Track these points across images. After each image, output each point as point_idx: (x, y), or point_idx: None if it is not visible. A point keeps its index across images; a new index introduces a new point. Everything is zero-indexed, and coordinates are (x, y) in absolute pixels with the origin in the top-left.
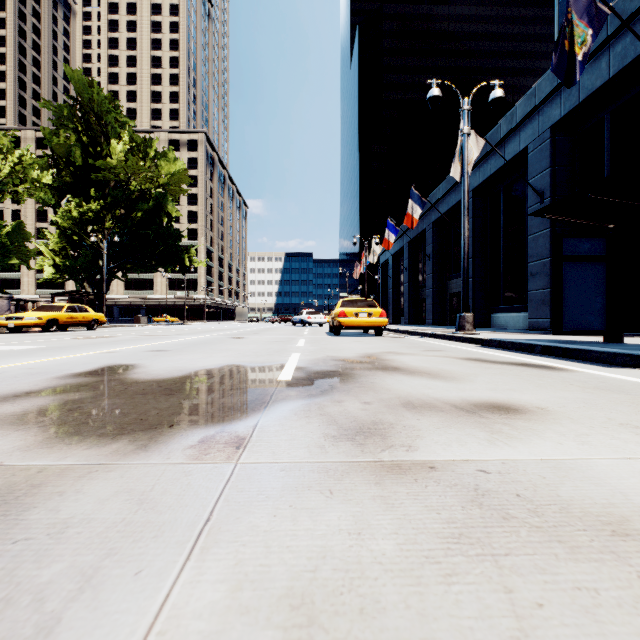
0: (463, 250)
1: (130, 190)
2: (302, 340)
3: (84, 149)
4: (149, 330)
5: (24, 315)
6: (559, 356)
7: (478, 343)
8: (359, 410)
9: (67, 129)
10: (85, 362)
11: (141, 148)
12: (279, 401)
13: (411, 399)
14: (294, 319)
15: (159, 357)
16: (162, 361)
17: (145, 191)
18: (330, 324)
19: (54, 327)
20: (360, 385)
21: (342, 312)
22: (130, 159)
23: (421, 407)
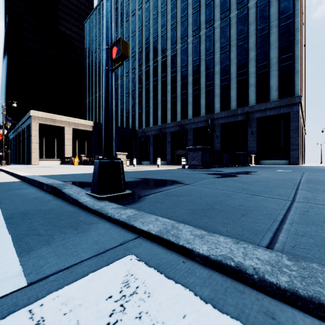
0: None
1: None
2: None
3: None
4: None
5: None
6: None
7: None
8: None
9: None
10: None
11: None
12: None
13: None
14: None
15: None
16: None
17: None
18: None
19: None
20: None
21: None
22: None
23: None
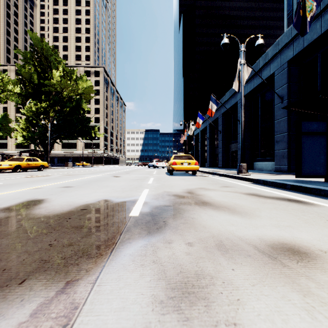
0: (241, 128)
1: (63, 96)
2: (152, 178)
3: (38, 75)
4: (71, 171)
5: (2, 163)
6: (302, 192)
7: (251, 181)
8: (184, 255)
9: (29, 64)
10: (15, 197)
11: (68, 74)
12: (124, 241)
13: (222, 239)
14: (149, 164)
15: (64, 192)
16: (63, 196)
17: (71, 97)
18: (167, 168)
19: (19, 169)
20: (184, 221)
21: (174, 162)
22: (62, 80)
23: (231, 250)
